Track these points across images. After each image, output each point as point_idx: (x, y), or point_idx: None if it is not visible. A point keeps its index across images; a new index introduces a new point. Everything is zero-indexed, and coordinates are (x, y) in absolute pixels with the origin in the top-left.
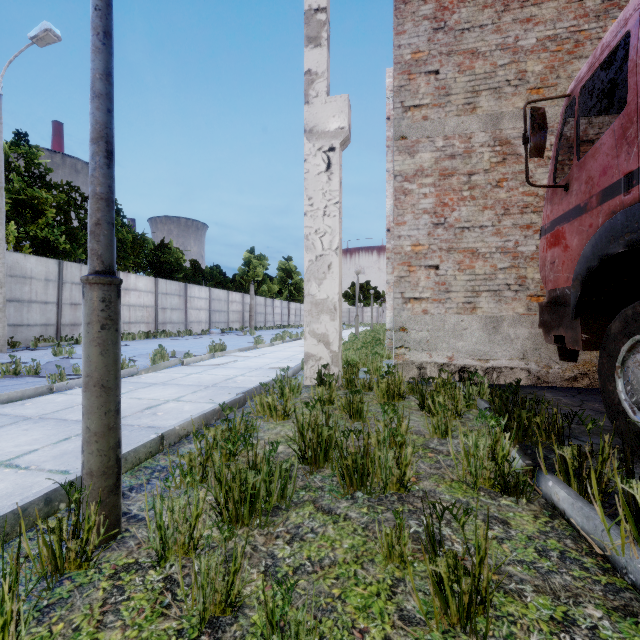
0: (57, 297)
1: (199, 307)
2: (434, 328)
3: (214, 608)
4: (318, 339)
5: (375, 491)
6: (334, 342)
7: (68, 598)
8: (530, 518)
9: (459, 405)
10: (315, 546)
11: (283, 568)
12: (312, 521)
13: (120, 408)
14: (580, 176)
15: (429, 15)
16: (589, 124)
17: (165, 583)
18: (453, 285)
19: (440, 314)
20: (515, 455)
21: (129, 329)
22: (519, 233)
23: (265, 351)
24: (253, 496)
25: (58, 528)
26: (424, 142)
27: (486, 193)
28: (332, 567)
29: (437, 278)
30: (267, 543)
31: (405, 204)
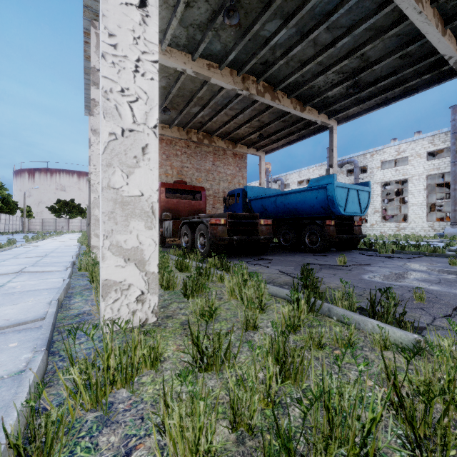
0: None
1: None
2: None
3: None
4: None
5: None
6: None
7: None
8: None
9: None
10: None
11: None
12: None
13: None
14: None
15: None
16: None
17: None
18: None
19: None
20: None
21: None
22: None
23: (41, 243)
24: None
25: None
26: None
27: None
28: None
29: None
30: None
31: None
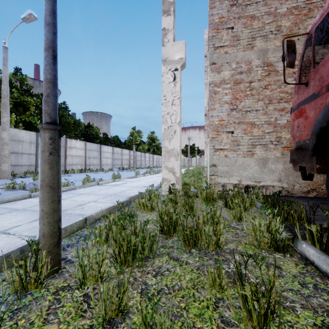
0: (35, 151)
1: (107, 157)
2: (231, 165)
3: (111, 313)
4: (169, 170)
5: (202, 249)
6: (177, 172)
7: (28, 305)
8: (293, 265)
9: (246, 204)
10: (169, 278)
11: (151, 290)
12: (167, 264)
13: (60, 199)
14: (315, 77)
15: None
16: (316, 53)
17: (84, 298)
18: (241, 142)
19: (234, 157)
20: (283, 229)
21: (72, 168)
22: (277, 113)
23: (141, 178)
24: (134, 250)
25: (24, 265)
26: (225, 65)
27: (259, 92)
28: (180, 290)
29: (232, 138)
30: (142, 276)
31: (215, 99)
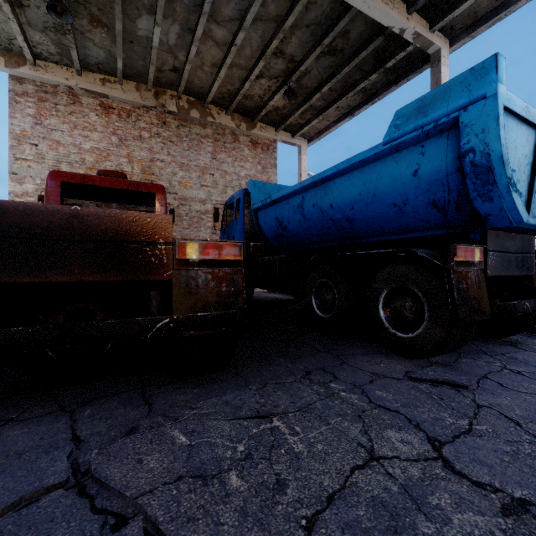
0: None
1: None
2: None
3: None
4: None
5: None
6: None
7: None
8: None
9: None
10: None
11: None
12: None
13: None
14: None
15: (32, 115)
16: None
17: None
18: None
19: None
20: None
21: None
22: None
23: None
24: None
25: None
26: (29, 179)
27: None
28: None
29: None
30: None
31: None
